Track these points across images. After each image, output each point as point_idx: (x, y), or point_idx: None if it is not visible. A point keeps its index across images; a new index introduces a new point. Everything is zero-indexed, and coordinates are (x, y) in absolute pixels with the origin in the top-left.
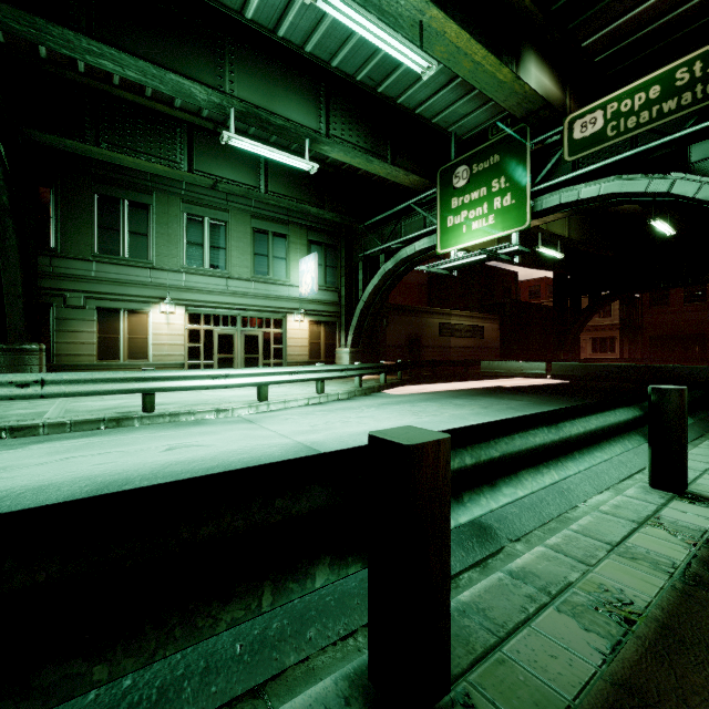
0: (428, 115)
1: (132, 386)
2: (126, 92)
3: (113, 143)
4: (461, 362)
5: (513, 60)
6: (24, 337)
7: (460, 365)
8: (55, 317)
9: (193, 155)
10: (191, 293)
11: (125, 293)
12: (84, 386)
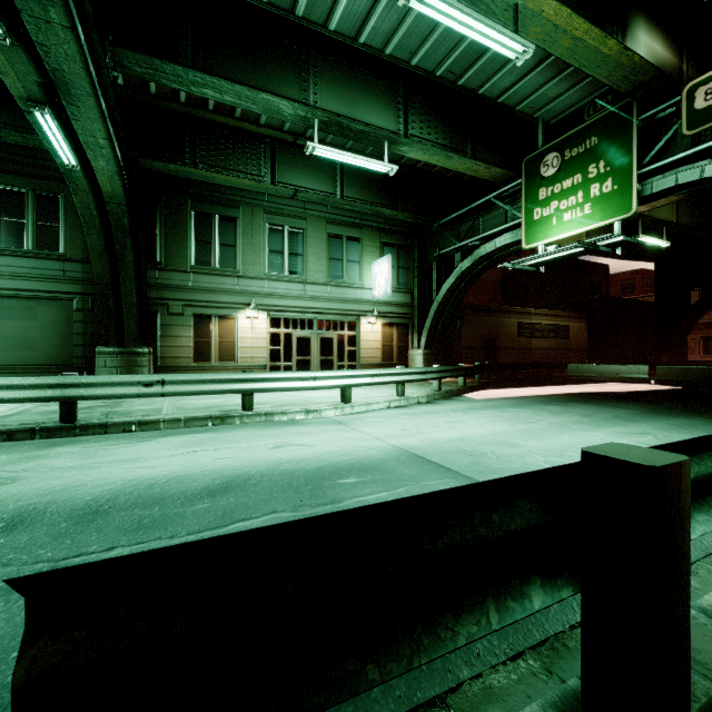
0: (511, 103)
1: (234, 386)
2: (219, 116)
3: (208, 164)
4: (544, 365)
5: (618, 29)
6: (137, 341)
7: (542, 367)
8: (160, 323)
9: (275, 168)
10: (272, 298)
11: (216, 300)
12: (195, 386)
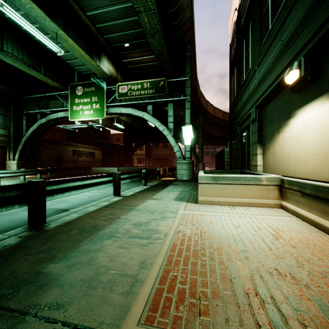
0: (64, 58)
1: None
2: None
3: None
4: (83, 168)
5: (98, 57)
6: None
7: (82, 169)
8: None
9: None
10: None
11: None
12: None
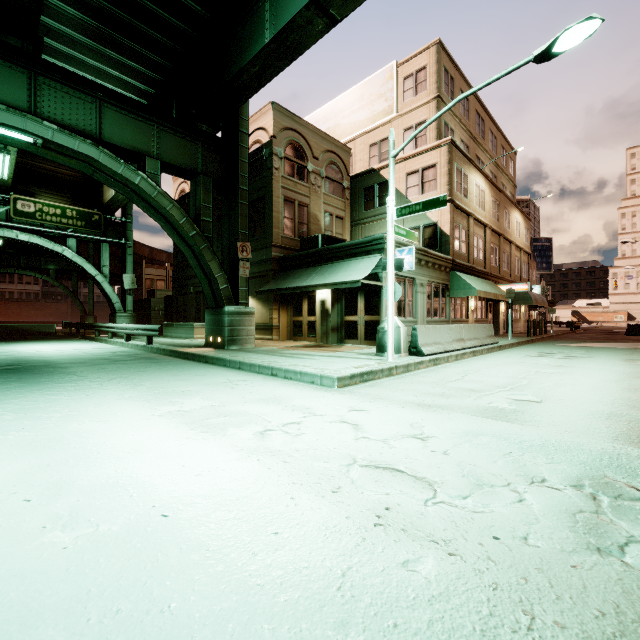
0: None
1: None
2: None
3: None
4: None
5: None
6: None
7: None
8: None
9: None
10: None
11: None
12: None
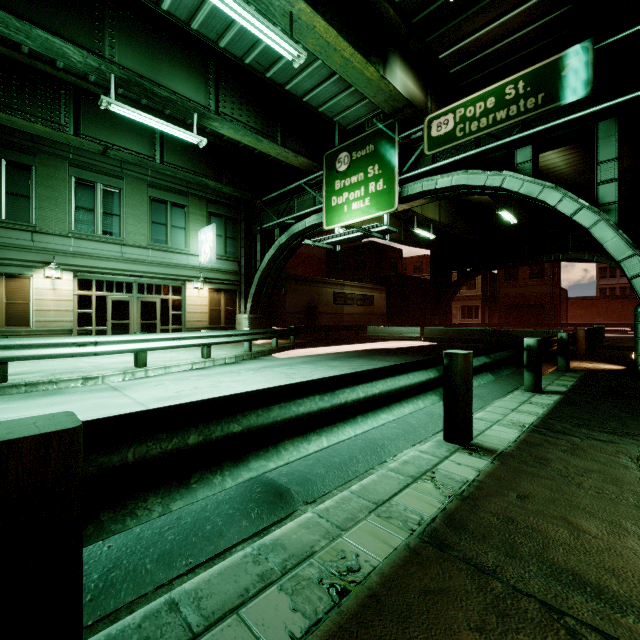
0: (314, 104)
1: None
2: None
3: None
4: (351, 327)
5: (380, 61)
6: None
7: (350, 329)
8: None
9: (80, 119)
10: (80, 258)
11: (2, 256)
12: None
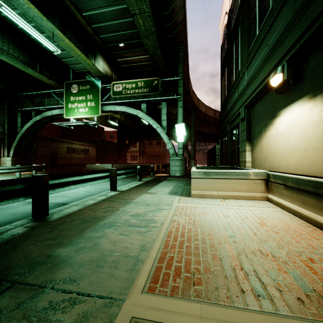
0: (59, 57)
1: None
2: None
3: None
4: (77, 165)
5: (93, 56)
6: None
7: (77, 166)
8: None
9: None
10: None
11: None
12: None
